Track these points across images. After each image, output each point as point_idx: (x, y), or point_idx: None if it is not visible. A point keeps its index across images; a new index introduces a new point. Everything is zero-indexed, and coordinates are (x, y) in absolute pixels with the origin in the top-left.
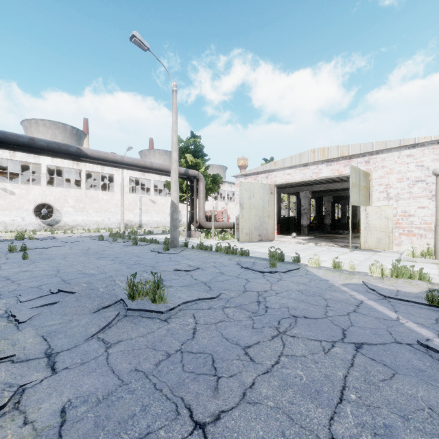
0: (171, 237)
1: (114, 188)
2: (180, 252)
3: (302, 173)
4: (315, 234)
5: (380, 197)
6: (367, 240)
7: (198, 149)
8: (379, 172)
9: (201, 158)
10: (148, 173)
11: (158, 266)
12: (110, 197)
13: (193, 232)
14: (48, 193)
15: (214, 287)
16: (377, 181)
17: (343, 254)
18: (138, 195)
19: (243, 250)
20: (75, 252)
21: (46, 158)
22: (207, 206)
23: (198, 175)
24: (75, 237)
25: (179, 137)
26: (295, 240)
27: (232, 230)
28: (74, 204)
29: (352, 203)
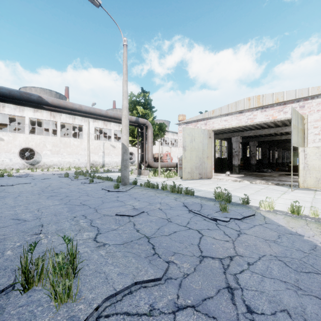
0: (121, 176)
1: (83, 136)
2: (129, 190)
3: (237, 119)
4: (244, 173)
5: (315, 139)
6: (305, 179)
7: (147, 102)
8: (314, 116)
9: (149, 109)
10: (109, 125)
11: (102, 208)
12: (80, 143)
13: (143, 170)
14: (30, 140)
15: (159, 247)
16: (312, 124)
17: (284, 193)
18: (102, 142)
19: (188, 189)
20: (33, 190)
21: (29, 112)
22: (155, 150)
23: (147, 123)
24: (47, 175)
25: (131, 92)
26: (231, 178)
27: (175, 169)
28: (51, 148)
29: (293, 144)
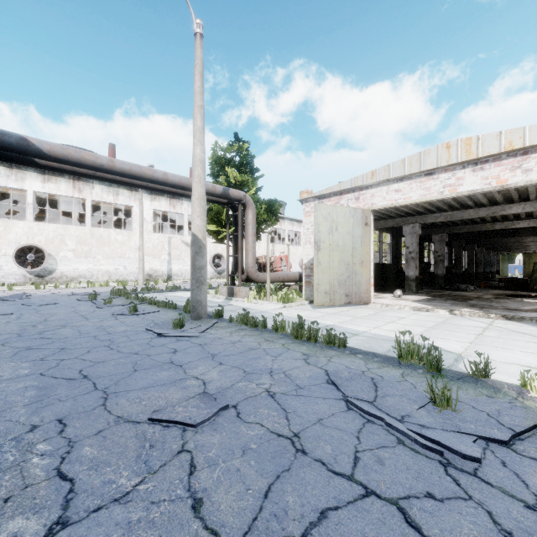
0: (191, 300)
1: (133, 226)
2: (204, 331)
3: (422, 187)
4: (425, 291)
5: None
6: None
7: (245, 161)
8: None
9: (250, 174)
10: (180, 206)
11: (122, 391)
12: (127, 238)
13: (237, 288)
14: (37, 232)
15: None
16: None
17: None
18: (167, 235)
19: (331, 334)
20: (2, 332)
21: (34, 182)
22: (261, 250)
23: (245, 199)
24: (59, 295)
25: (216, 143)
26: (407, 303)
27: (297, 285)
28: (75, 247)
29: None
